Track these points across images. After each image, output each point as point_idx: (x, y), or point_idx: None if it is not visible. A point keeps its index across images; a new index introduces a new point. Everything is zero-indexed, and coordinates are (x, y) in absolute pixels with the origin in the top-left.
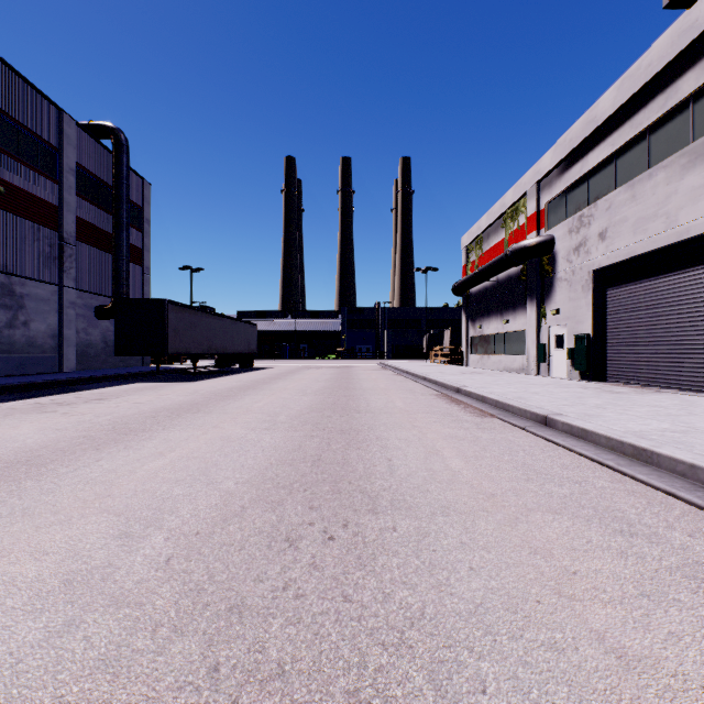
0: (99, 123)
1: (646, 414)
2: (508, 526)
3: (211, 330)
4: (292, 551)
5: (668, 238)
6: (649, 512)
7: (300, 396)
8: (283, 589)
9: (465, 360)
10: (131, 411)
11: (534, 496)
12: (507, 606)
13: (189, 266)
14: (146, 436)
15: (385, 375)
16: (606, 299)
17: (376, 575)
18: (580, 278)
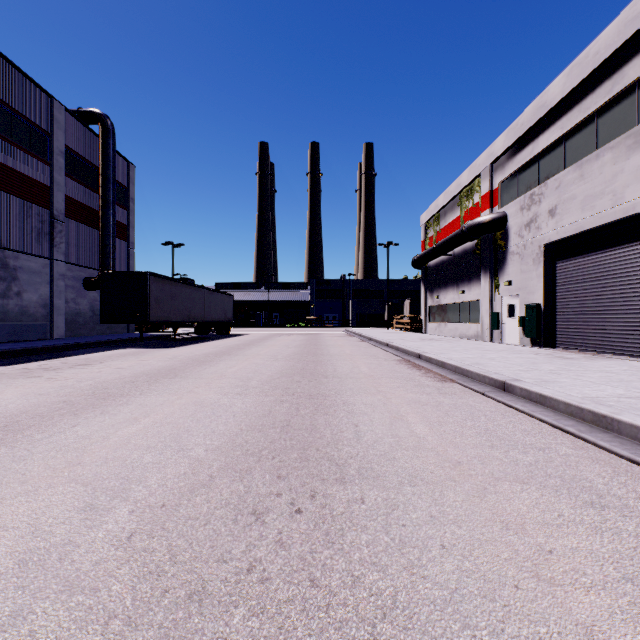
0: (87, 110)
1: (599, 379)
2: (477, 497)
3: (190, 300)
4: (258, 526)
5: (614, 214)
6: (616, 481)
7: (272, 361)
8: (247, 571)
9: (424, 327)
10: (112, 376)
11: (499, 464)
12: (484, 592)
13: (171, 242)
14: (124, 401)
15: (350, 342)
16: (556, 271)
17: (345, 555)
18: (531, 252)
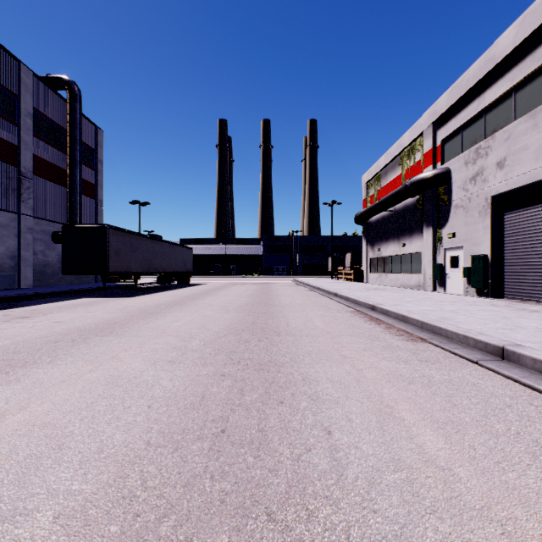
0: (55, 76)
1: None
2: None
3: (151, 252)
4: None
5: None
6: None
7: (222, 313)
8: None
9: (365, 277)
10: (39, 334)
11: None
12: None
13: (137, 201)
14: (18, 374)
15: (300, 291)
16: (503, 223)
17: None
18: (476, 205)
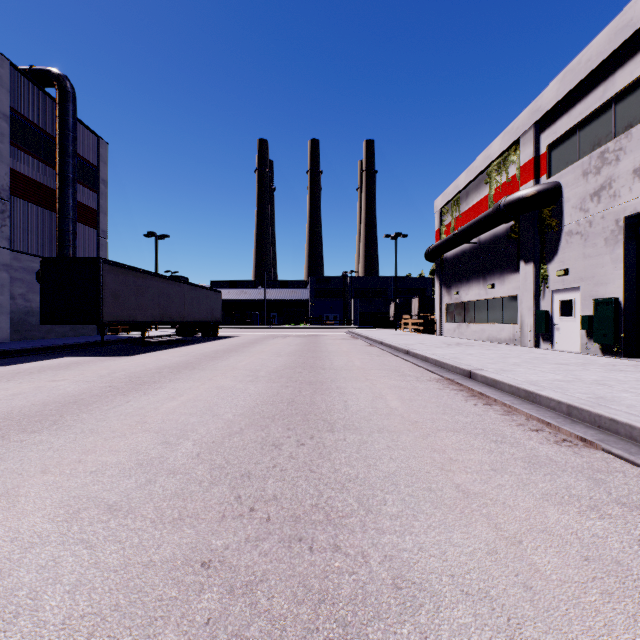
0: (41, 68)
1: None
2: None
3: (165, 296)
4: None
5: None
6: None
7: (246, 383)
8: None
9: (439, 328)
10: None
11: None
12: None
13: (153, 232)
14: None
15: (357, 346)
16: None
17: None
18: (601, 229)
